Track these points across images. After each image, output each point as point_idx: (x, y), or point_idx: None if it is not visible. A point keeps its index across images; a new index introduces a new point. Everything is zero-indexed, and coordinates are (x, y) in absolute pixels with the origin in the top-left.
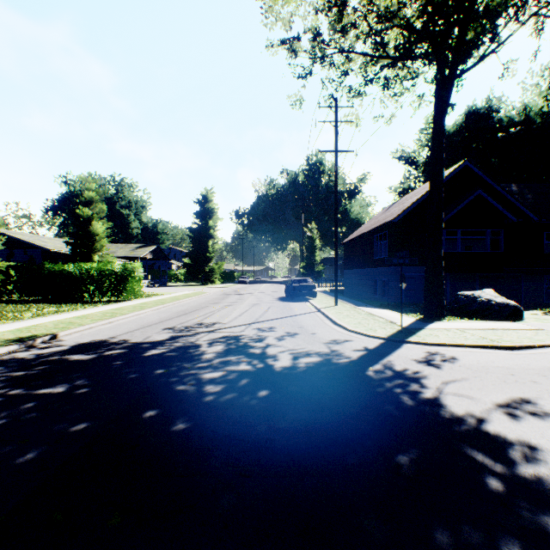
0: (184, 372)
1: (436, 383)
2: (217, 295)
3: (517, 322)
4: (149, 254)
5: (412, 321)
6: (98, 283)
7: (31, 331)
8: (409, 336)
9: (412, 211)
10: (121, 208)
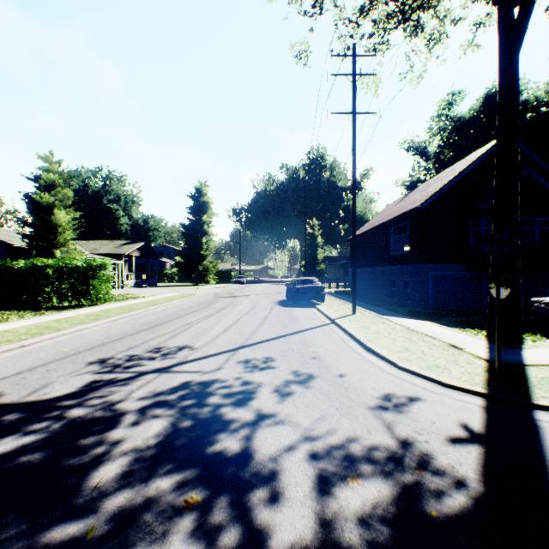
0: None
1: None
2: (207, 297)
3: None
4: (136, 252)
5: (487, 346)
6: (54, 284)
7: None
8: (526, 388)
9: (442, 197)
10: (109, 202)
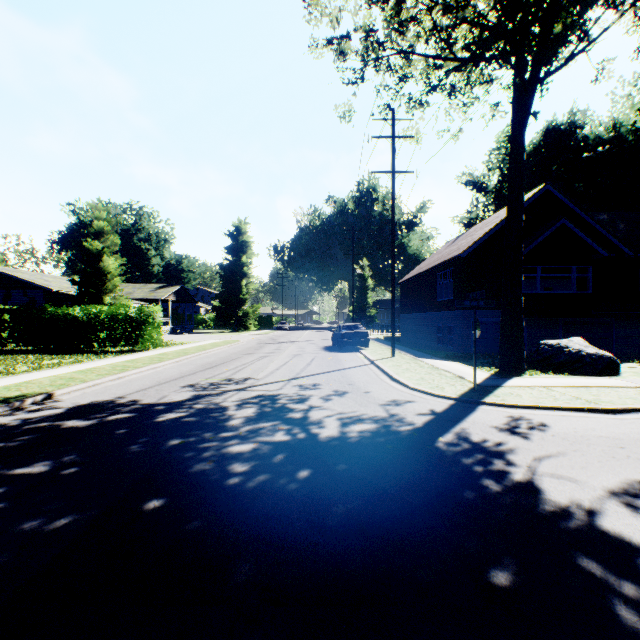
0: (204, 444)
1: (527, 460)
2: (252, 344)
3: (614, 378)
4: (172, 296)
5: (487, 377)
6: (109, 329)
7: (21, 389)
8: (485, 396)
9: (483, 245)
10: (139, 241)
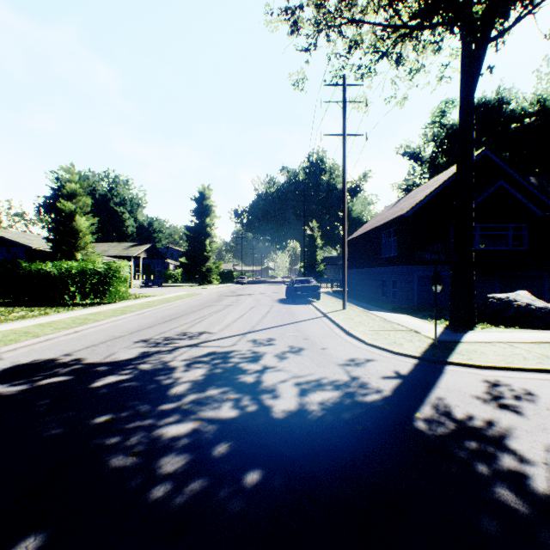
0: (135, 423)
1: (538, 451)
2: (213, 296)
3: None
4: (143, 253)
5: (441, 331)
6: (79, 283)
7: None
8: (448, 354)
9: (426, 205)
10: (115, 205)
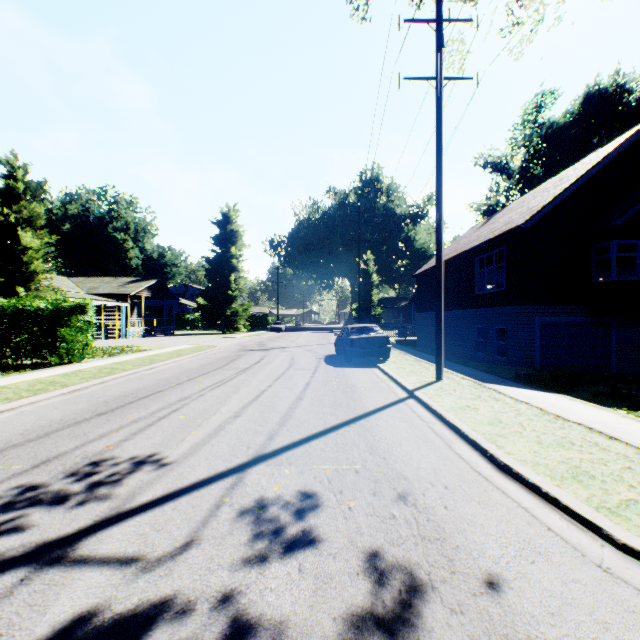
0: None
1: None
2: (230, 351)
3: None
4: (146, 292)
5: None
6: (7, 334)
7: None
8: None
9: (553, 212)
10: (115, 231)
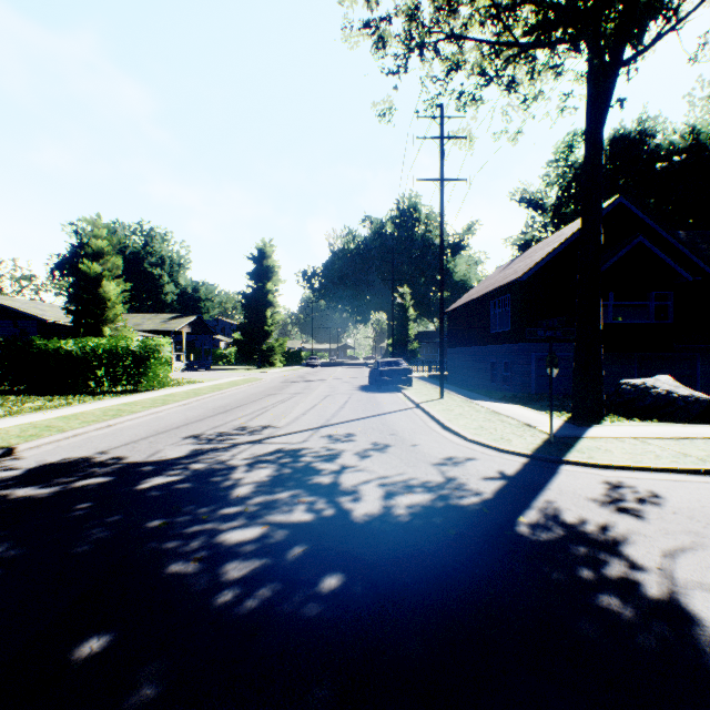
0: (193, 527)
1: (654, 556)
2: (276, 382)
3: None
4: (187, 327)
5: (560, 425)
6: (108, 366)
7: None
8: (566, 451)
9: (546, 267)
10: (151, 266)
